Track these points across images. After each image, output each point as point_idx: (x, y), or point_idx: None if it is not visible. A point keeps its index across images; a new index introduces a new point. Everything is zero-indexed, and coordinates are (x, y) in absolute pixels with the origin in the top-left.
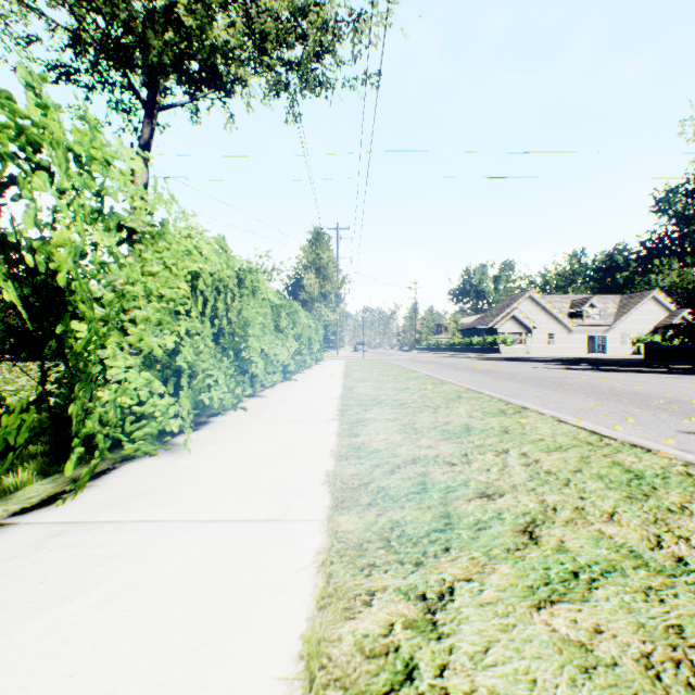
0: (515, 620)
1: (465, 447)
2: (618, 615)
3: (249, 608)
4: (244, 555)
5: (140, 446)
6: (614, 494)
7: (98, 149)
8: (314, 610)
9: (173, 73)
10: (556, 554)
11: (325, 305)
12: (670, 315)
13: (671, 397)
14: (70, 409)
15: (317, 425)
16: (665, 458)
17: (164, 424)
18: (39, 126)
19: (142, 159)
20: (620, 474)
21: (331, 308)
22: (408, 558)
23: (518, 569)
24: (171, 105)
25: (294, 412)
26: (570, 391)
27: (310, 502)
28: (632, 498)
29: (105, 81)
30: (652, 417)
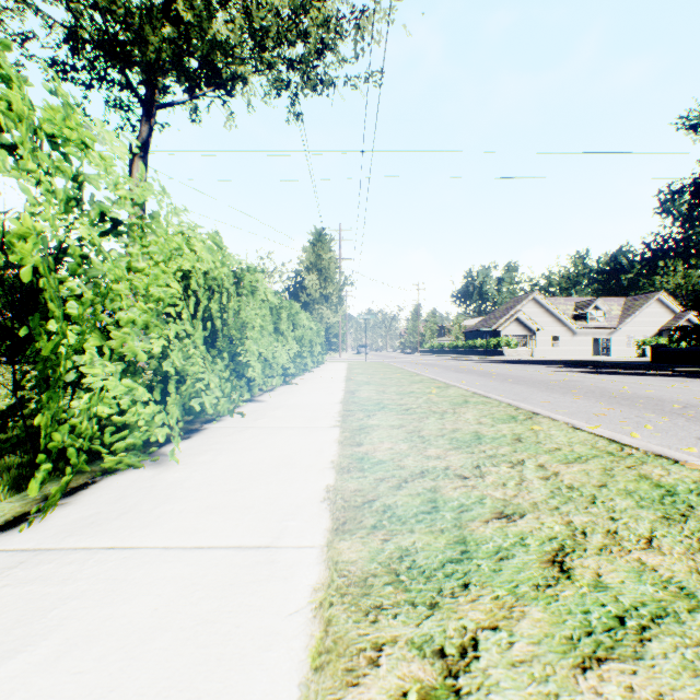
0: (557, 688)
1: (476, 458)
2: (683, 679)
3: (229, 669)
4: (229, 593)
5: (123, 458)
6: (647, 514)
7: (72, 130)
8: (308, 672)
9: (172, 71)
10: (594, 592)
11: (326, 307)
12: (675, 317)
13: (685, 402)
14: (37, 420)
15: (317, 432)
16: (695, 471)
17: (149, 433)
18: (2, 100)
19: (140, 157)
20: (650, 489)
21: (333, 310)
22: (421, 598)
23: (552, 613)
24: (169, 103)
25: (294, 418)
26: (580, 395)
27: (307, 524)
28: (669, 519)
29: (103, 79)
30: (669, 423)
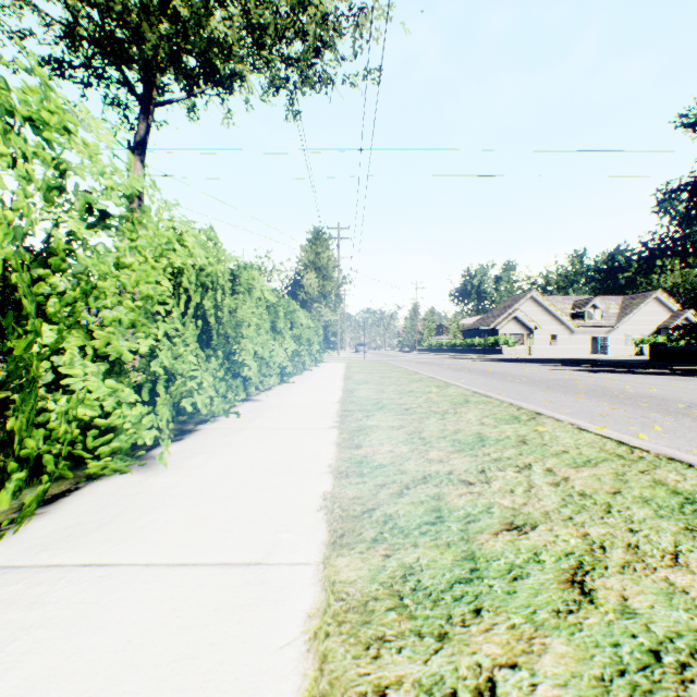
0: None
1: (481, 462)
2: None
3: None
4: (212, 621)
5: (108, 463)
6: (669, 525)
7: (52, 113)
8: None
9: (170, 68)
10: (622, 619)
11: (325, 305)
12: (673, 316)
13: (689, 401)
14: (11, 424)
15: (315, 433)
16: None
17: (137, 436)
18: None
19: (138, 155)
20: (667, 496)
21: (331, 309)
22: (428, 627)
23: (577, 646)
24: (167, 101)
25: (290, 418)
26: (581, 394)
27: (302, 536)
28: (693, 531)
29: (100, 76)
30: (675, 423)
